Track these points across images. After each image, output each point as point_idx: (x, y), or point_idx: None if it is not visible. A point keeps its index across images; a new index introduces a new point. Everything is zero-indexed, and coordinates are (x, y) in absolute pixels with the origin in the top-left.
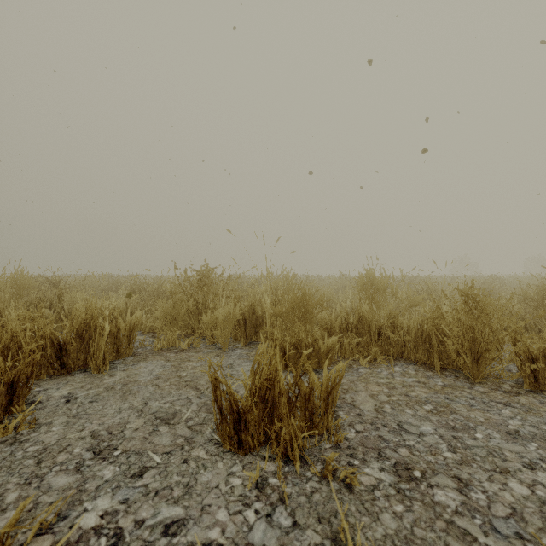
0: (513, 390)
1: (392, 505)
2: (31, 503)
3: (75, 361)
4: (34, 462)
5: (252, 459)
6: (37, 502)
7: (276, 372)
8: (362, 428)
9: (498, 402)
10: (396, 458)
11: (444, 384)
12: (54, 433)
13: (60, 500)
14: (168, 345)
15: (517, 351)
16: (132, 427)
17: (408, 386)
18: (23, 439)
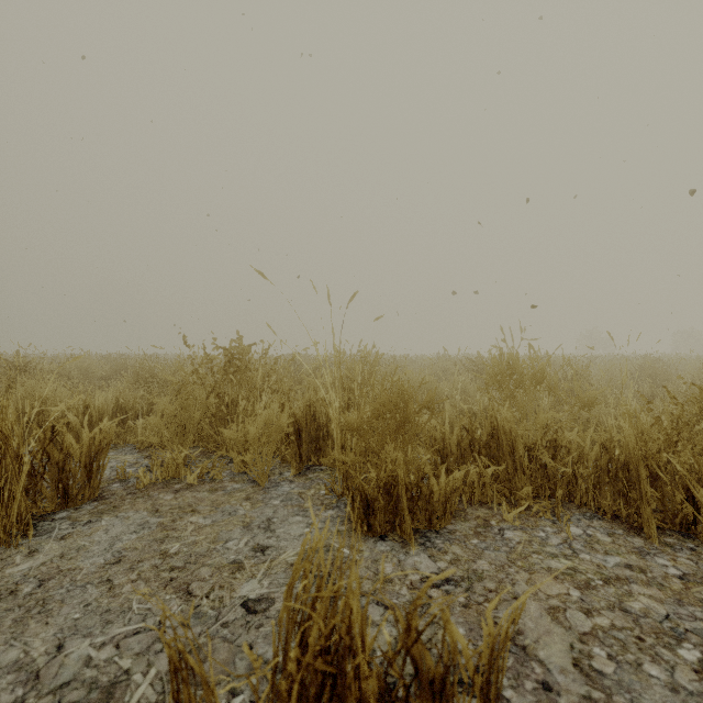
0: None
1: None
2: None
3: None
4: None
5: None
6: None
7: (353, 642)
8: None
9: None
10: None
11: (683, 572)
12: None
13: None
14: (166, 476)
15: None
16: None
17: (614, 579)
18: None
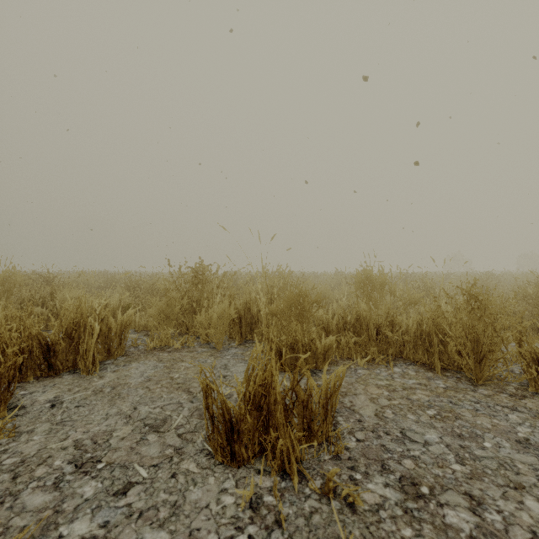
0: (518, 392)
1: (400, 528)
2: (1, 528)
3: (64, 362)
4: (10, 477)
5: (246, 473)
6: (8, 526)
7: (272, 378)
8: (363, 436)
9: (504, 406)
10: (401, 471)
11: (446, 386)
12: (34, 443)
13: (31, 526)
14: (161, 344)
15: (522, 352)
16: (119, 436)
17: (409, 388)
18: (1, 450)
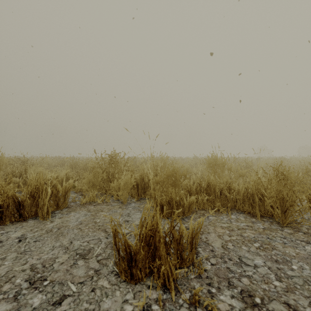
0: (309, 231)
1: None
2: None
3: (29, 212)
4: None
5: (141, 288)
6: None
7: (157, 225)
8: (215, 261)
9: (301, 240)
10: (241, 286)
11: (264, 227)
12: (5, 267)
13: None
14: (90, 200)
15: (310, 206)
16: (59, 261)
17: (241, 228)
18: None
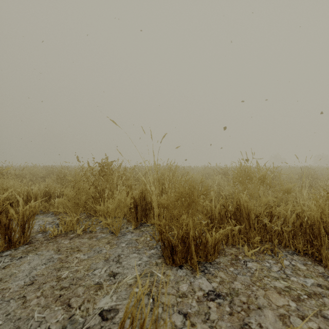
0: None
1: None
2: None
3: None
4: None
5: None
6: None
7: None
8: None
9: None
10: None
11: None
12: None
13: None
14: (66, 230)
15: None
16: None
17: (313, 294)
18: None
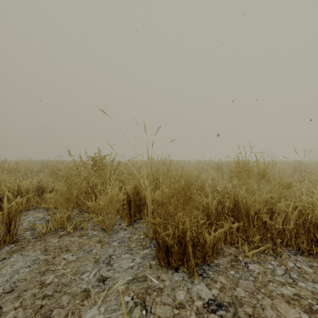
0: None
1: None
2: None
3: None
4: None
5: None
6: None
7: None
8: None
9: None
10: None
11: None
12: None
13: None
14: (56, 227)
15: None
16: None
17: None
18: None
